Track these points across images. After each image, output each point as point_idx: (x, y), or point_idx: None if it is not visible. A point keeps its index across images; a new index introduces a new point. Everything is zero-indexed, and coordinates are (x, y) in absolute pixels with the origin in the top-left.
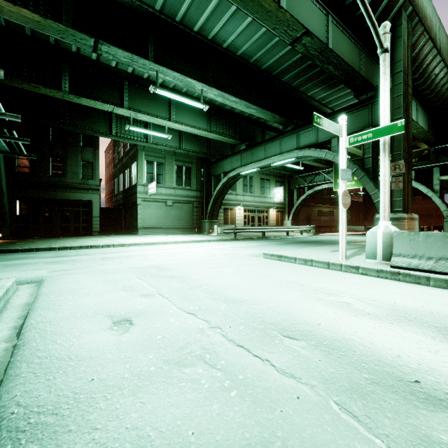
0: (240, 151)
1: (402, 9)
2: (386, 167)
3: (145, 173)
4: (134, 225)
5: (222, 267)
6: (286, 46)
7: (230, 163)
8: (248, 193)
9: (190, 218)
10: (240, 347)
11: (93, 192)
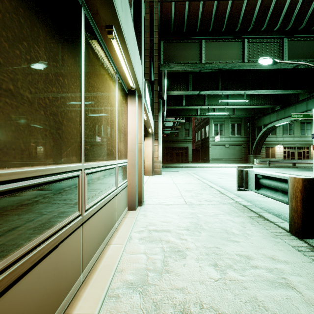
0: (276, 110)
1: None
2: None
3: (213, 131)
4: (207, 158)
5: None
6: None
7: (268, 118)
8: (287, 135)
9: (239, 154)
10: None
11: (189, 142)
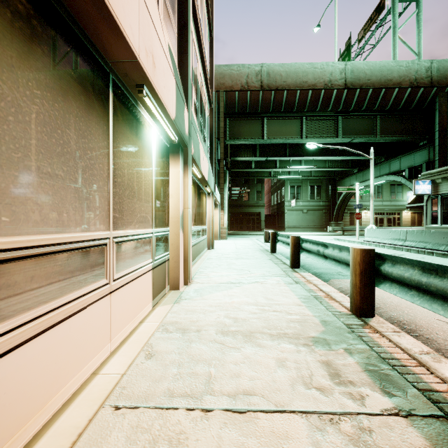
0: (354, 173)
1: (438, 92)
2: (371, 204)
3: (289, 194)
4: (283, 225)
5: None
6: None
7: (349, 181)
8: (375, 199)
9: (320, 221)
10: None
11: (261, 207)
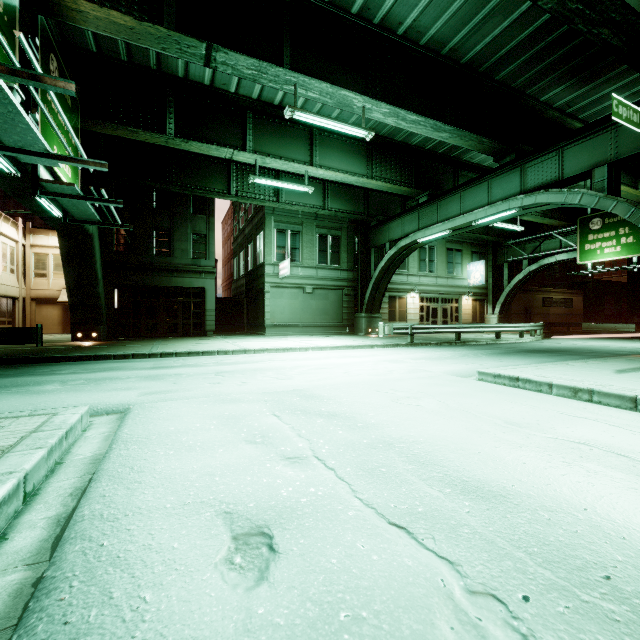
0: (417, 206)
1: None
2: None
3: (275, 248)
4: (260, 322)
5: (414, 397)
6: (510, 14)
7: (401, 226)
8: (426, 272)
9: (338, 312)
10: None
11: (206, 276)
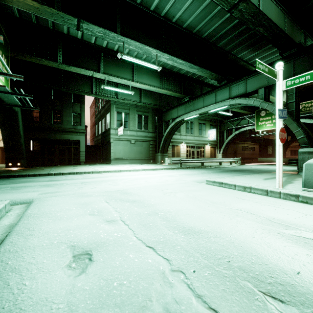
0: (184, 102)
1: None
2: None
3: (115, 121)
4: (108, 157)
5: (174, 192)
6: (222, 17)
7: (177, 112)
8: (189, 134)
9: (147, 152)
10: (213, 312)
11: (80, 134)
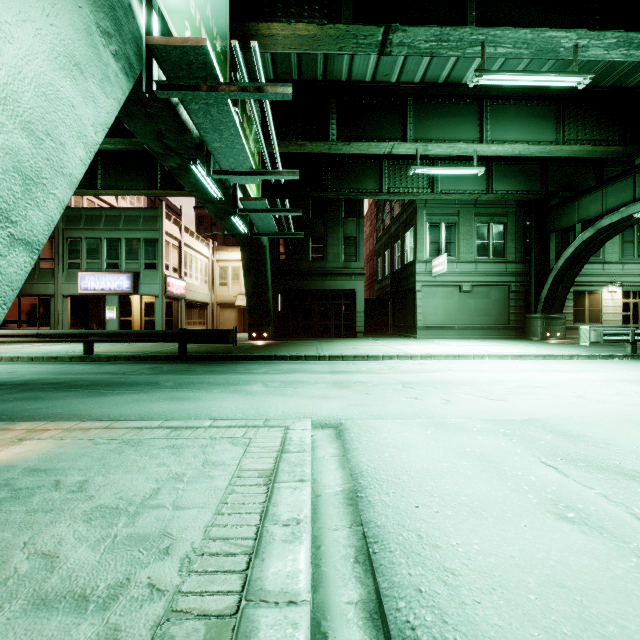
0: (631, 169)
1: None
2: None
3: (426, 244)
4: (409, 324)
5: None
6: None
7: (600, 200)
8: (633, 258)
9: (502, 312)
10: None
11: (356, 277)
